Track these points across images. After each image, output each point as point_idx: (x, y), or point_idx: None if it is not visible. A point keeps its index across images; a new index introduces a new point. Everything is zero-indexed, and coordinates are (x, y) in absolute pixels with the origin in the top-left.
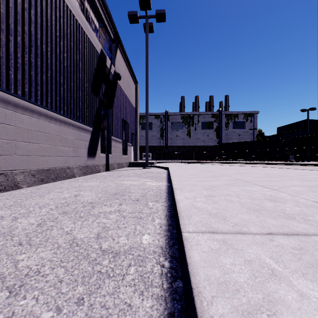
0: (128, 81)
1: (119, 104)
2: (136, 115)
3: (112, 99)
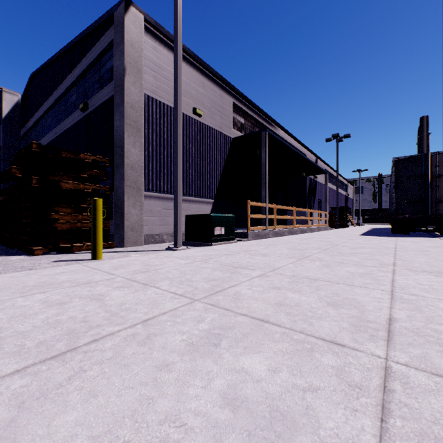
0: (350, 190)
1: (348, 203)
2: (353, 201)
3: (347, 204)
